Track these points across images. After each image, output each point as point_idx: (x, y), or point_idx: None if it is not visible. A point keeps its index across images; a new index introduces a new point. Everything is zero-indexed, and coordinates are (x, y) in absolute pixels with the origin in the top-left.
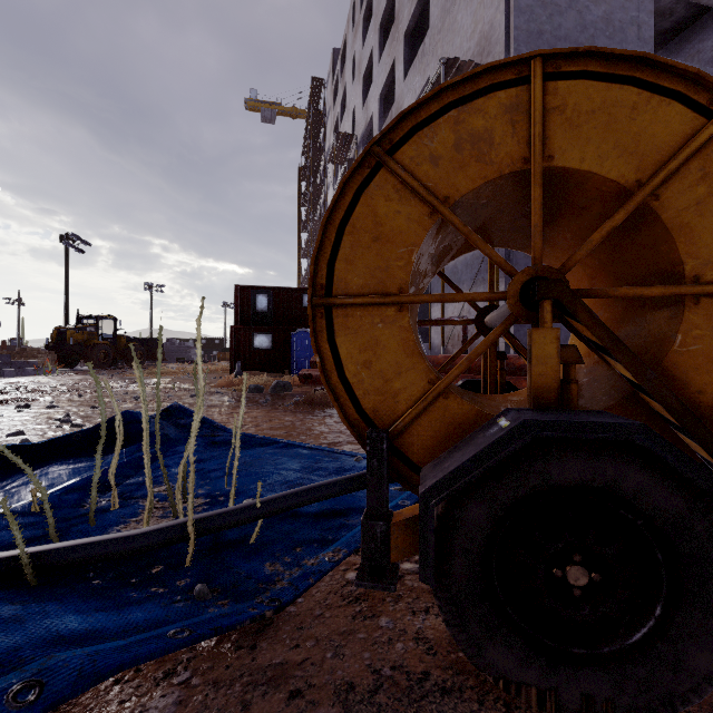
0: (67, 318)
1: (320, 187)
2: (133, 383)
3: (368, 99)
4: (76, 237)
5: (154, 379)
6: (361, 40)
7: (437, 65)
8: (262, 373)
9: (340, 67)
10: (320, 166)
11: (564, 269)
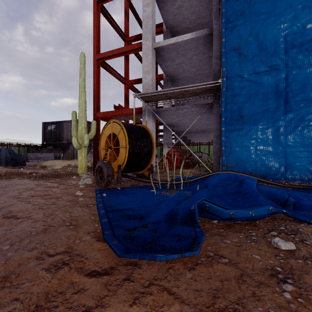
0: None
1: None
2: None
3: None
4: None
5: None
6: None
7: None
8: None
9: None
10: None
11: None
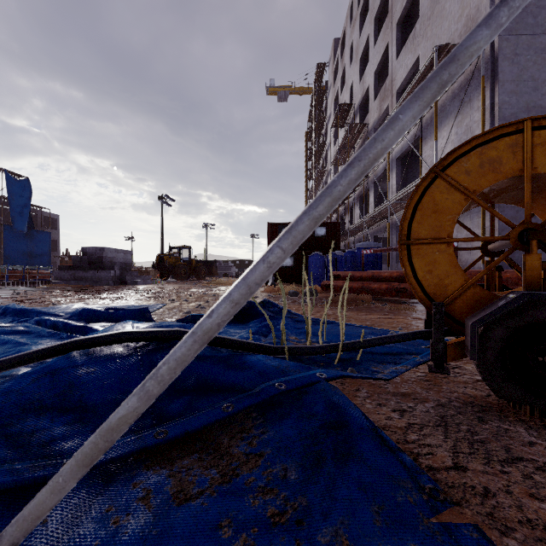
0: (162, 248)
1: (323, 145)
2: (209, 289)
3: (364, 75)
4: (167, 197)
5: (220, 287)
6: (358, 31)
7: (426, 44)
8: (287, 284)
9: (340, 53)
10: (322, 129)
11: (544, 224)
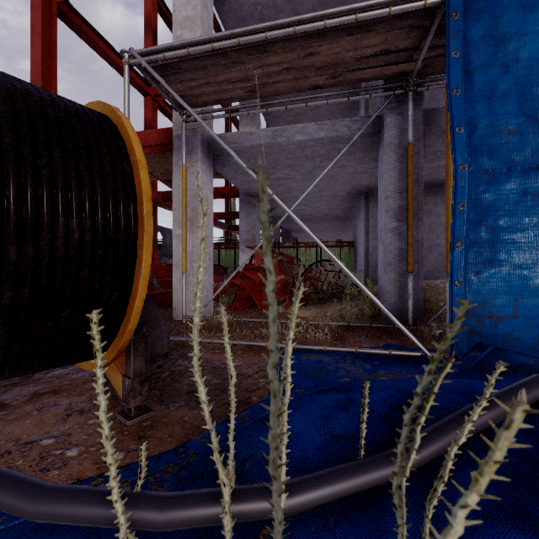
0: None
1: None
2: None
3: None
4: None
5: None
6: None
7: None
8: None
9: None
10: None
11: None
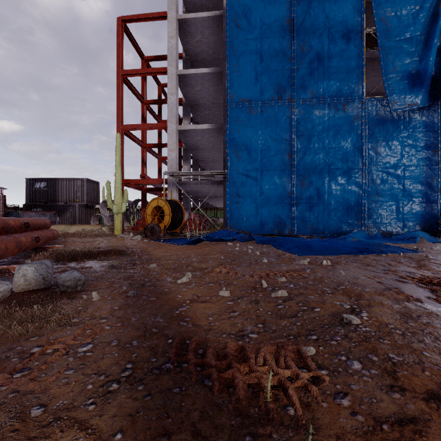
0: None
1: None
2: None
3: None
4: None
5: None
6: None
7: None
8: None
9: None
10: None
11: None
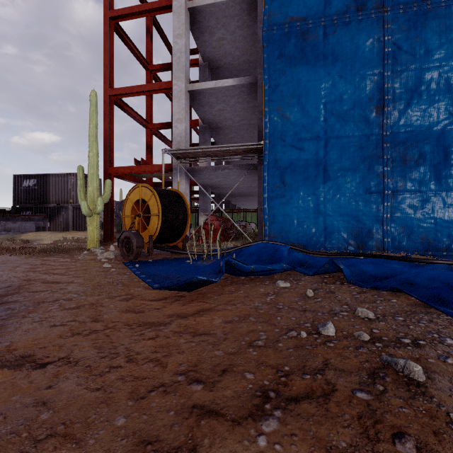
0: None
1: None
2: None
3: None
4: None
5: None
6: None
7: None
8: None
9: None
10: None
11: None
